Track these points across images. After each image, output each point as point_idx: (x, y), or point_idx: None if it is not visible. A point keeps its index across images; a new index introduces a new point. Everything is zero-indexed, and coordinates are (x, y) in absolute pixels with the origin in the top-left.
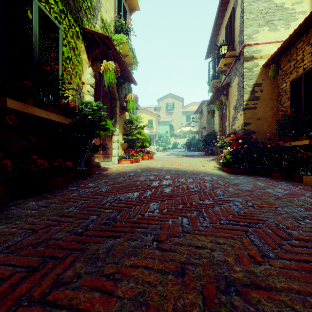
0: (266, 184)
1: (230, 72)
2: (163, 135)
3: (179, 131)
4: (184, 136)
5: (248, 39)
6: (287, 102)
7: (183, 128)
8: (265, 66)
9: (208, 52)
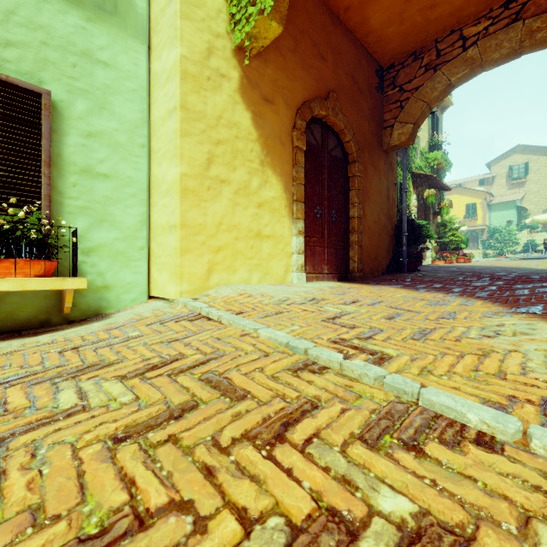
0: None
1: None
2: (499, 229)
3: (528, 222)
4: None
5: None
6: None
7: (537, 216)
8: None
9: None
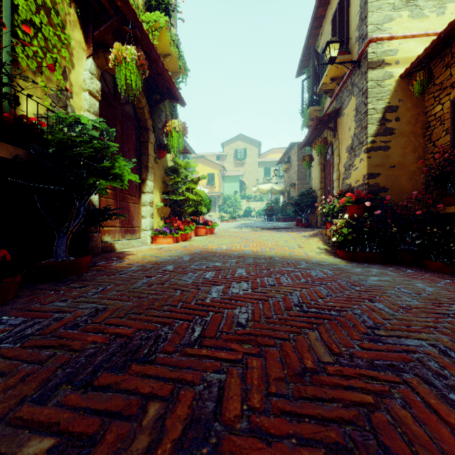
0: (434, 286)
1: (341, 91)
2: (229, 197)
3: (255, 190)
4: (261, 199)
5: (376, 31)
6: (444, 136)
7: (261, 185)
8: (404, 77)
9: (302, 66)
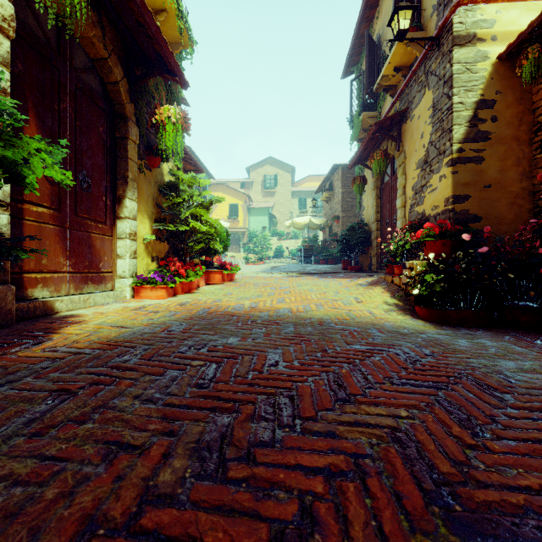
0: None
1: (409, 86)
2: (257, 234)
3: (289, 224)
4: (295, 236)
5: None
6: None
7: (296, 218)
8: (503, 60)
9: (350, 62)
